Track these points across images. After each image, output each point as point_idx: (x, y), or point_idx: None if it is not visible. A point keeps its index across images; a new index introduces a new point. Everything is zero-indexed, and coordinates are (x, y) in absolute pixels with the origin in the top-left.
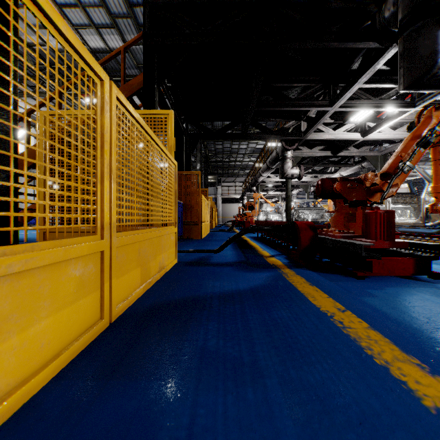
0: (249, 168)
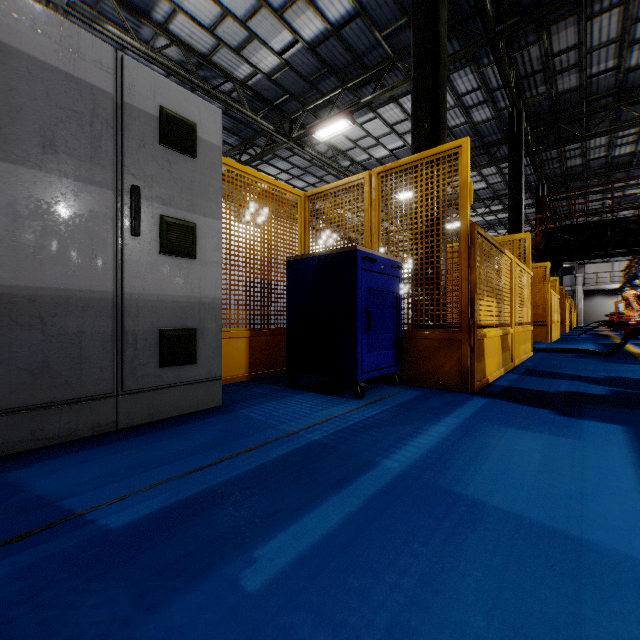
0: None
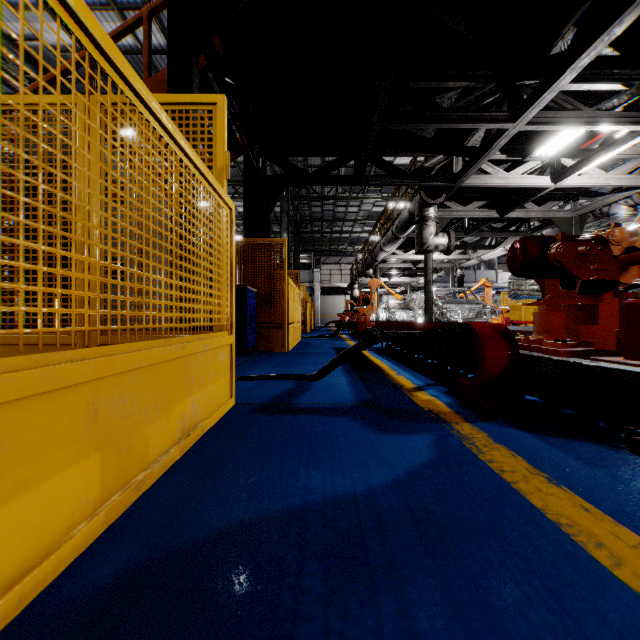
0: (362, 242)
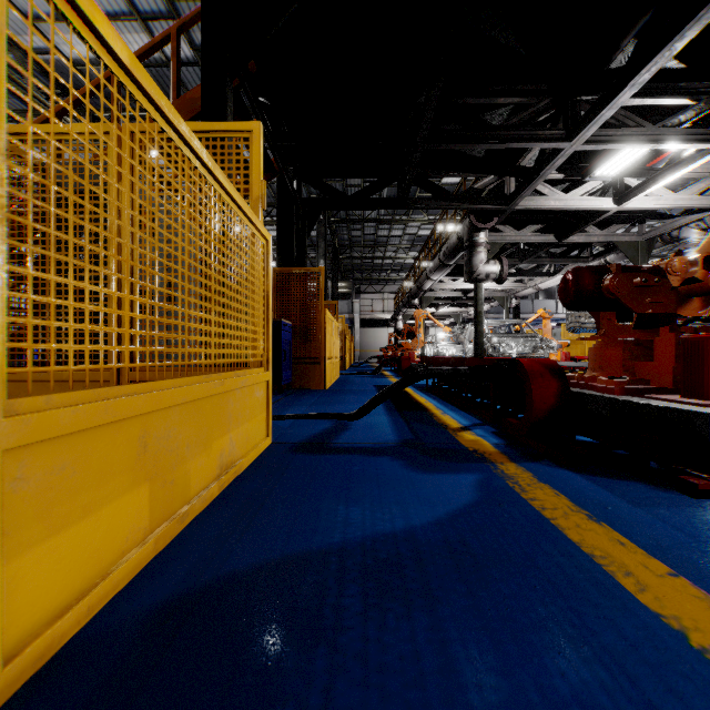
0: (406, 269)
